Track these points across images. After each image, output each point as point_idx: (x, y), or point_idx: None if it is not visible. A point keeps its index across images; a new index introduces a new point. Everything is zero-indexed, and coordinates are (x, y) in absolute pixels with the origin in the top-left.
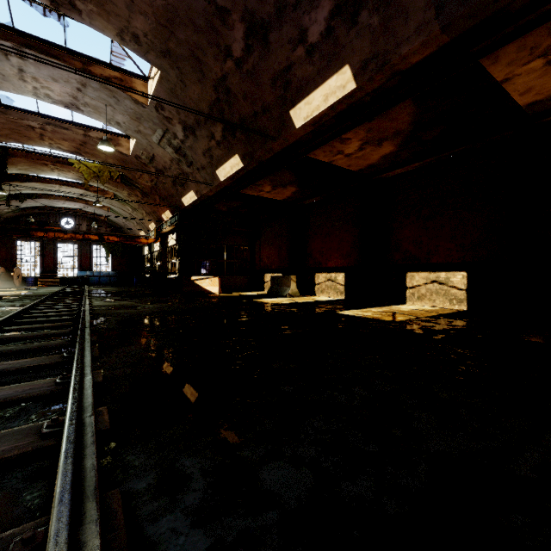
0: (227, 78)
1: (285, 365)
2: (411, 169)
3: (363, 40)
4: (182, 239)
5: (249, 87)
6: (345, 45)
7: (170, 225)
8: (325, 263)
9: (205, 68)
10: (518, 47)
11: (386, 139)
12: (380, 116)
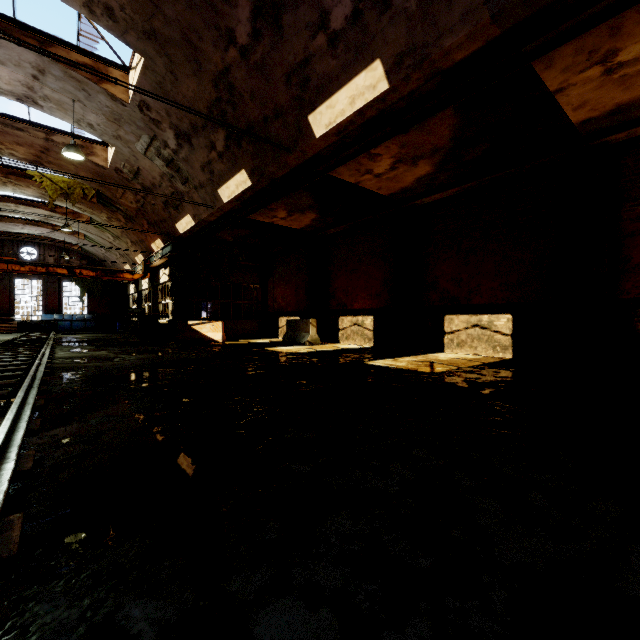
0: (230, 72)
1: (300, 434)
2: (449, 195)
3: (398, 28)
4: (176, 275)
5: (257, 84)
6: (376, 34)
7: (162, 257)
8: (350, 305)
9: (201, 57)
10: (576, 50)
11: (422, 156)
12: (416, 128)
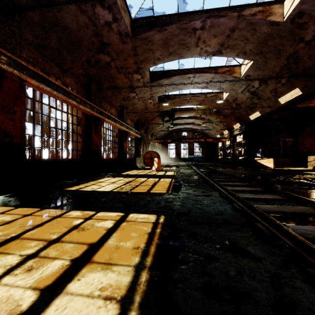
0: (297, 52)
1: None
2: None
3: None
4: (247, 138)
5: (314, 52)
6: None
7: (240, 130)
8: None
9: (282, 52)
10: None
11: None
12: None
